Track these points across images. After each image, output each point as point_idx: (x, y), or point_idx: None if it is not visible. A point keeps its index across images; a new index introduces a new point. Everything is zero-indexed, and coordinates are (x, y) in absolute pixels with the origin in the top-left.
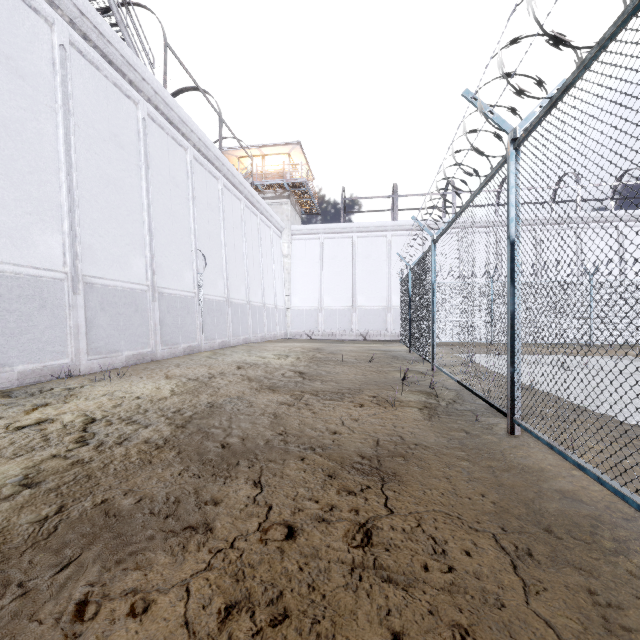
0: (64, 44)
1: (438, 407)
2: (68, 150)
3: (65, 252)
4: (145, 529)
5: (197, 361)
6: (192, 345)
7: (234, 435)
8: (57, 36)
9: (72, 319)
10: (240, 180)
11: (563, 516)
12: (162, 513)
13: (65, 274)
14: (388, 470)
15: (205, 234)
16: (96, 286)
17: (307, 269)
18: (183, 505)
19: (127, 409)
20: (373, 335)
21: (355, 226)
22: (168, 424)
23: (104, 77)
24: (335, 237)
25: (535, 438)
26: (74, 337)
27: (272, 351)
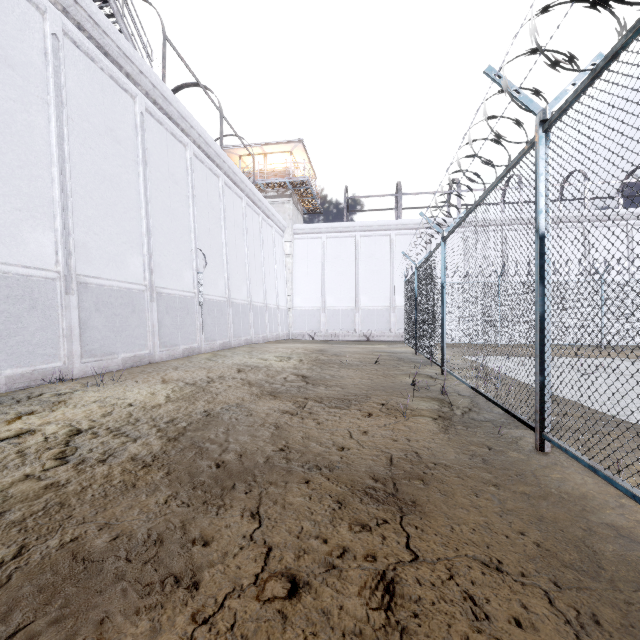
0: (57, 33)
1: (453, 417)
2: (61, 144)
3: (57, 250)
4: (117, 580)
5: (196, 363)
6: (192, 346)
7: (231, 450)
8: (49, 25)
9: (65, 320)
10: (241, 178)
11: (625, 564)
12: (140, 557)
13: (57, 273)
14: (406, 497)
15: (205, 233)
16: (91, 286)
17: (309, 269)
18: (166, 545)
19: (117, 418)
20: (376, 336)
21: (358, 225)
22: (159, 437)
23: (100, 69)
24: (338, 236)
25: (572, 458)
26: (67, 339)
27: (274, 353)
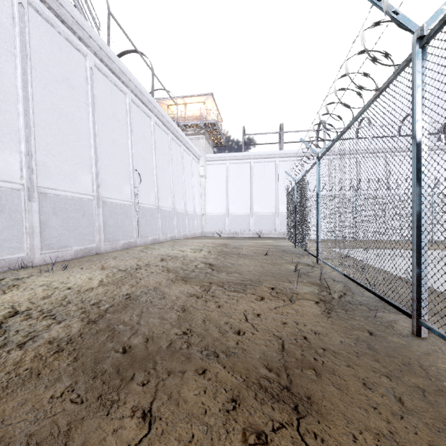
0: (22, 3)
1: (332, 300)
2: (25, 87)
3: (22, 168)
4: None
5: (131, 254)
6: (130, 241)
7: (140, 334)
8: None
9: (27, 221)
10: (167, 119)
11: None
12: None
13: (22, 185)
14: (300, 391)
15: (140, 158)
16: (49, 195)
17: (217, 186)
18: None
19: (53, 301)
20: (265, 234)
21: (252, 154)
22: (81, 319)
23: (58, 33)
24: (238, 162)
25: None
26: (29, 236)
27: (190, 246)
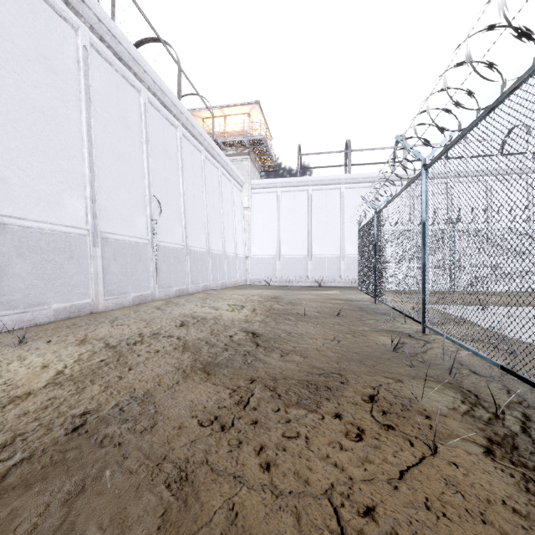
0: None
1: (516, 442)
2: None
3: None
4: None
5: (140, 314)
6: (144, 294)
7: None
8: None
9: None
10: (200, 131)
11: None
12: None
13: None
14: None
15: (161, 180)
16: (11, 227)
17: (266, 220)
18: None
19: None
20: (327, 282)
21: (310, 180)
22: None
23: None
24: (292, 190)
25: None
26: None
27: (228, 300)
